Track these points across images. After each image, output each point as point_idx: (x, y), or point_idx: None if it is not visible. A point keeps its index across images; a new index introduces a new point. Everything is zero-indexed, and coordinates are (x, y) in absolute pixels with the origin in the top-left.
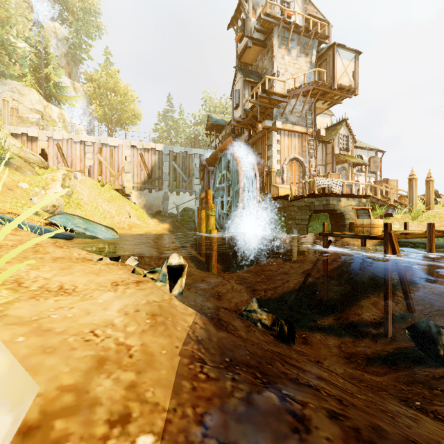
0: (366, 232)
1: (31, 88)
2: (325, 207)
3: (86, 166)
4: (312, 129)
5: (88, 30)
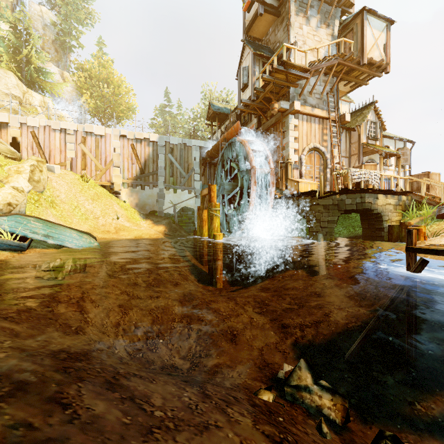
0: None
1: (7, 70)
2: (359, 206)
3: (67, 158)
4: (335, 113)
5: (78, 15)
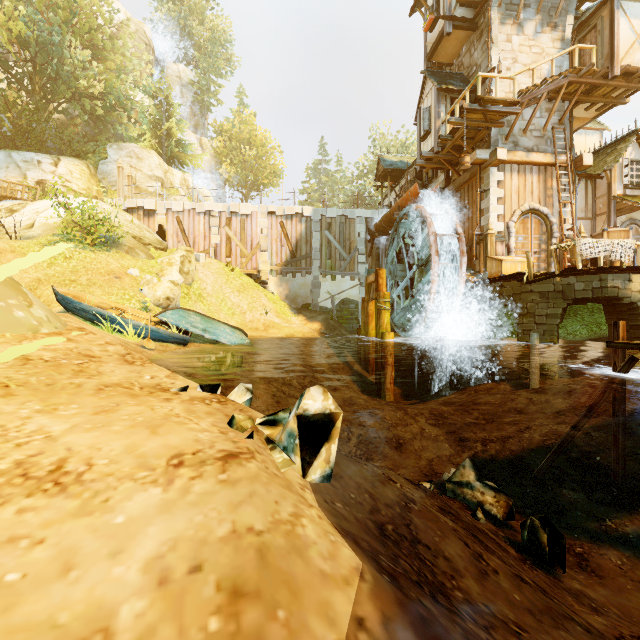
0: None
1: (150, 150)
2: (598, 293)
3: (211, 244)
4: (566, 156)
5: (217, 66)
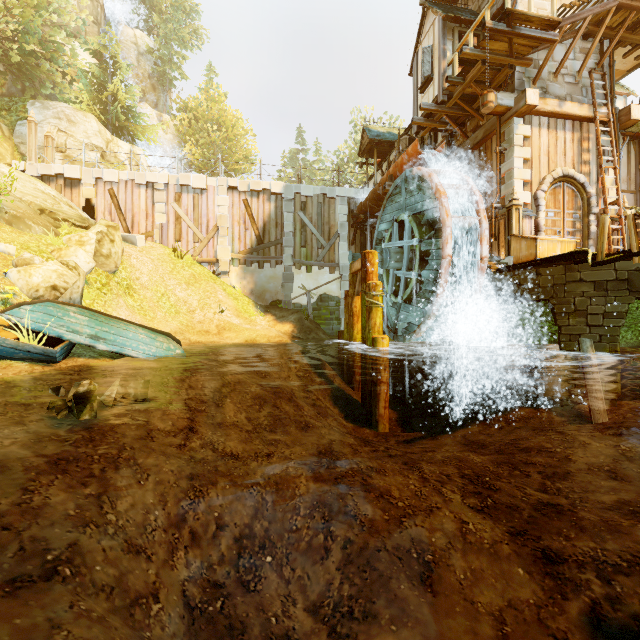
0: None
1: (87, 113)
2: None
3: (155, 225)
4: (606, 108)
5: (180, 34)
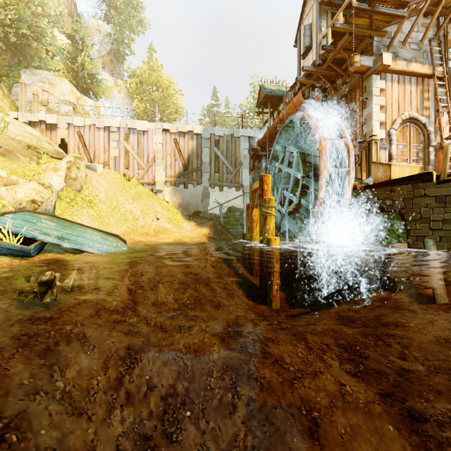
0: None
1: (63, 78)
2: None
3: (110, 157)
4: (442, 67)
5: (130, 23)
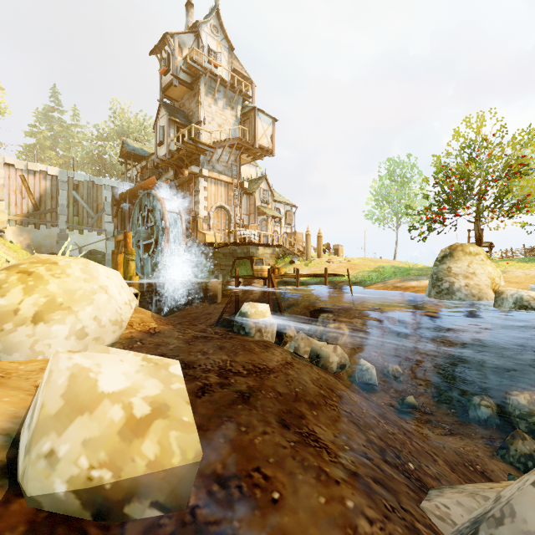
0: (259, 274)
1: None
2: (246, 255)
3: None
4: (237, 180)
5: None
